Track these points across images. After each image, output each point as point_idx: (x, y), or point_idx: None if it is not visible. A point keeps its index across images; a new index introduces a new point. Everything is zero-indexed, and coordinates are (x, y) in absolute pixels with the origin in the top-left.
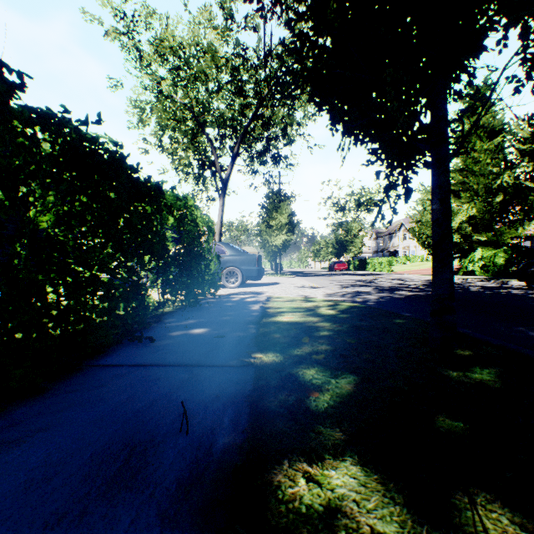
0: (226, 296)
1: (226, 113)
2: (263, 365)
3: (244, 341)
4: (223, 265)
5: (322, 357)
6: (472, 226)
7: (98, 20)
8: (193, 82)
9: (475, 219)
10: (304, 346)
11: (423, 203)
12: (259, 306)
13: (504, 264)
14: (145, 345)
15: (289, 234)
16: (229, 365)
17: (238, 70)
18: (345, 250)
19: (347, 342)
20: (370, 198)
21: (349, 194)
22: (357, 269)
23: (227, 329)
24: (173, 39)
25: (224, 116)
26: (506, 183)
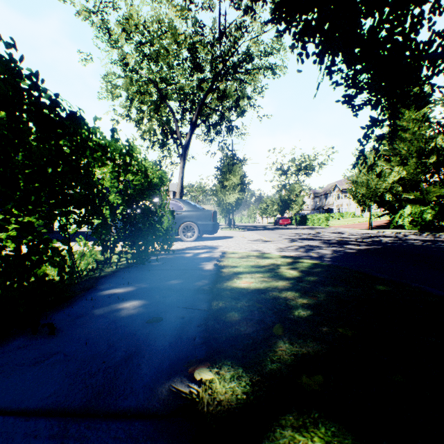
0: (181, 251)
1: (186, 86)
2: (213, 416)
3: (188, 331)
4: (180, 220)
5: (320, 383)
6: (401, 186)
7: (70, 0)
8: (157, 58)
9: (403, 180)
10: (279, 345)
11: (359, 165)
12: (213, 264)
13: (432, 219)
14: (35, 342)
15: (241, 193)
16: (149, 410)
17: (196, 47)
18: (289, 208)
19: (341, 334)
20: (309, 164)
21: (291, 160)
22: (298, 223)
23: (169, 302)
24: (137, 17)
25: (183, 89)
26: (440, 145)
